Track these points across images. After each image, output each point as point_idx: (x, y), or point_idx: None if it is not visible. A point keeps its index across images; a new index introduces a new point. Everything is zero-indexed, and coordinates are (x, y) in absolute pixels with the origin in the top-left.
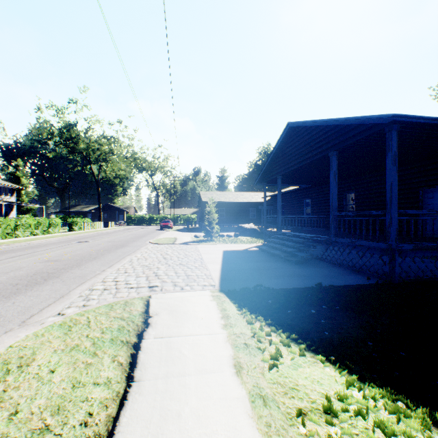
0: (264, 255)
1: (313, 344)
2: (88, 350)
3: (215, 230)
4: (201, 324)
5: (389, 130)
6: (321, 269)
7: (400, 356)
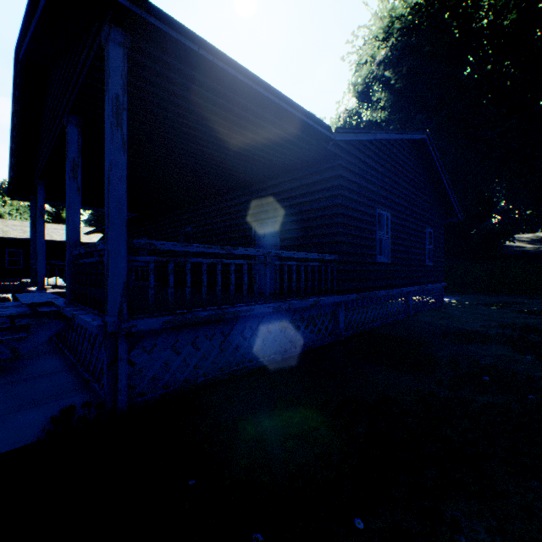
0: None
1: None
2: None
3: None
4: None
5: (105, 38)
6: None
7: None
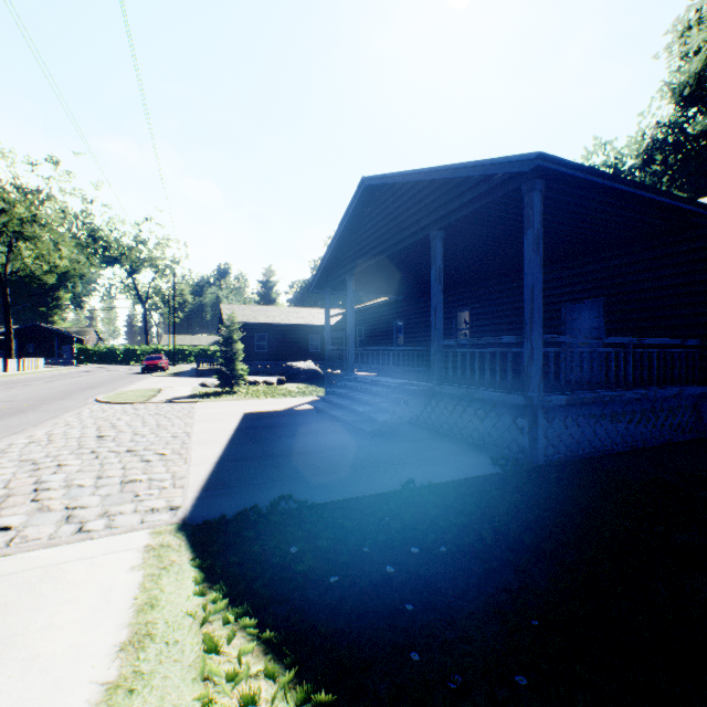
0: (320, 420)
1: None
2: None
3: (238, 374)
4: (22, 703)
5: (528, 189)
6: (417, 444)
7: None
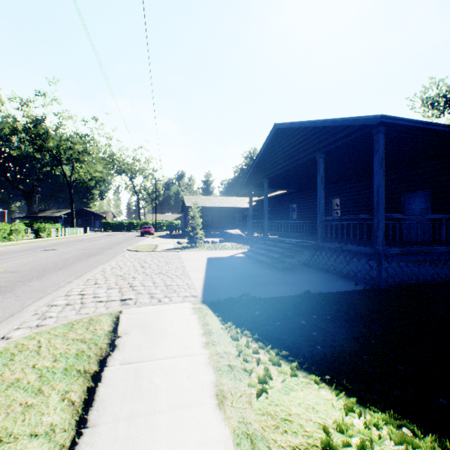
0: (250, 262)
1: (305, 361)
2: (31, 385)
3: (199, 236)
4: (179, 344)
5: (376, 132)
6: (309, 275)
7: (398, 371)
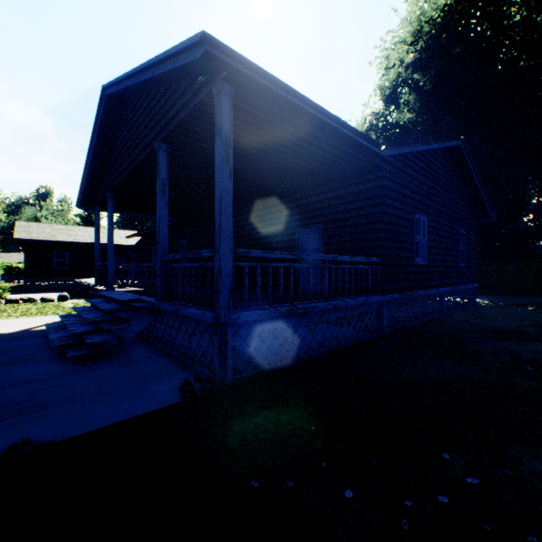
0: (42, 343)
1: None
2: None
3: None
4: None
5: (217, 92)
6: (121, 369)
7: None
